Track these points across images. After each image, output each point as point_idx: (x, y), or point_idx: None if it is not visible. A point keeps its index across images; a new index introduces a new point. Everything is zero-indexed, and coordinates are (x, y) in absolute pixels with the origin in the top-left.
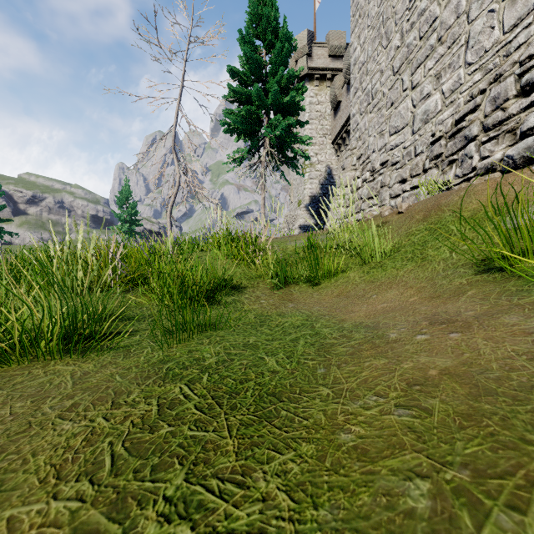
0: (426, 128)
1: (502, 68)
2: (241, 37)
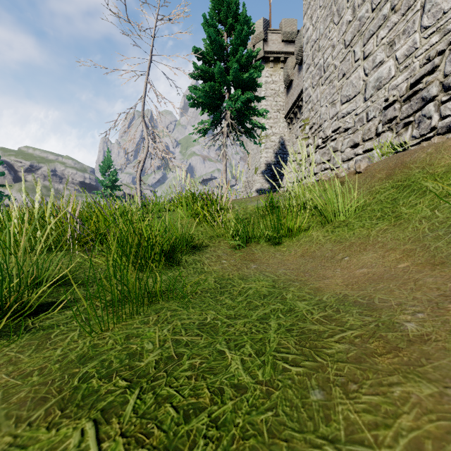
0: (379, 95)
1: None
2: (205, 21)
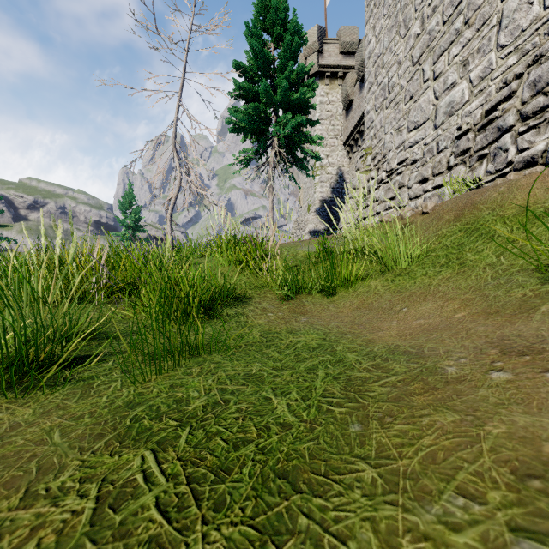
0: (451, 122)
1: (543, 48)
2: (248, 31)
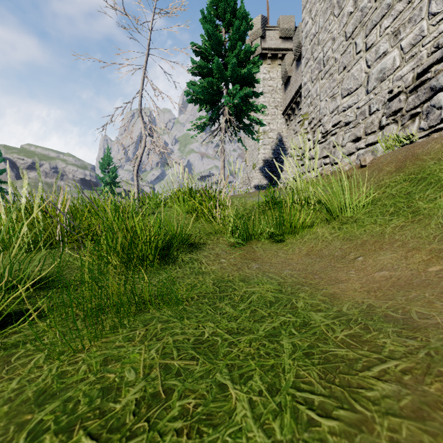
0: (382, 86)
1: None
2: (203, 17)
